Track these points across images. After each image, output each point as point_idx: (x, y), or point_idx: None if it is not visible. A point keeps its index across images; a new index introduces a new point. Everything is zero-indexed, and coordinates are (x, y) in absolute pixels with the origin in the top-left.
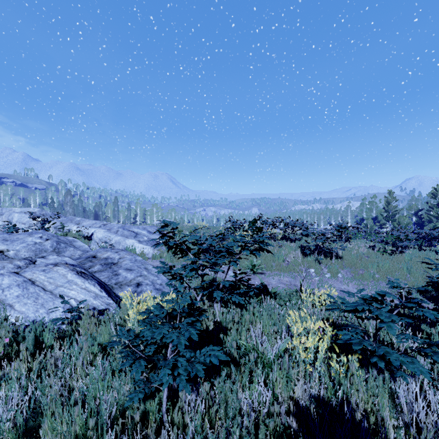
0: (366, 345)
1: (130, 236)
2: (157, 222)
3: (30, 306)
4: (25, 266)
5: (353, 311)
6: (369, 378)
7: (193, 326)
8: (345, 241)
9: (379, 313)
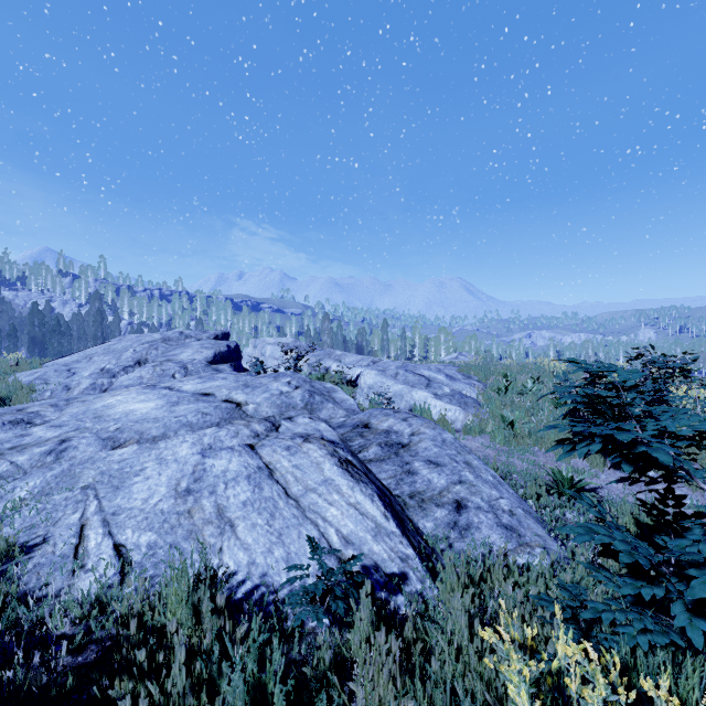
0: None
1: (419, 385)
2: (447, 358)
3: (260, 535)
4: (265, 434)
5: None
6: None
7: None
8: None
9: None
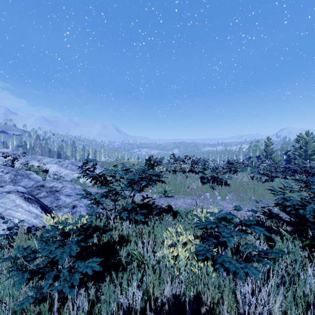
0: (208, 256)
1: (76, 170)
2: (104, 159)
3: None
4: None
5: (206, 228)
6: (220, 279)
7: (79, 243)
8: (234, 172)
9: (222, 230)
